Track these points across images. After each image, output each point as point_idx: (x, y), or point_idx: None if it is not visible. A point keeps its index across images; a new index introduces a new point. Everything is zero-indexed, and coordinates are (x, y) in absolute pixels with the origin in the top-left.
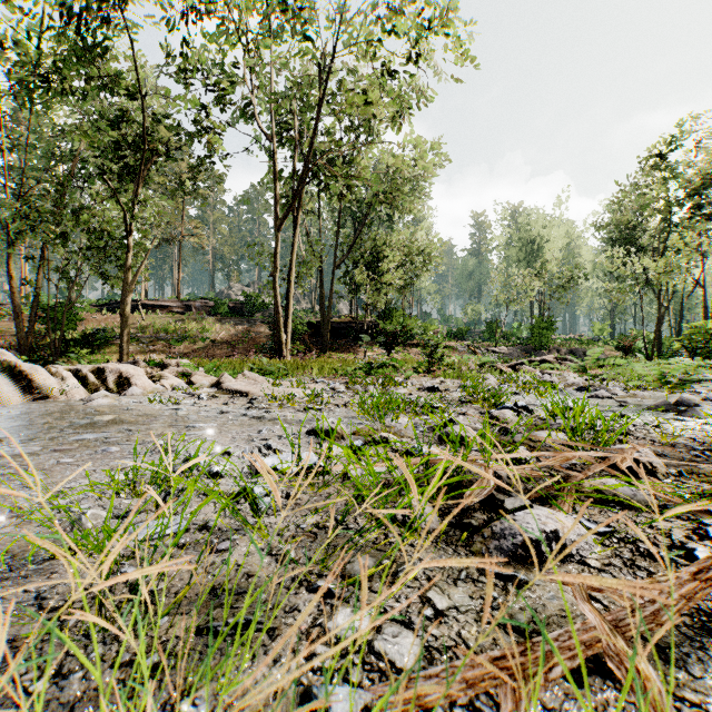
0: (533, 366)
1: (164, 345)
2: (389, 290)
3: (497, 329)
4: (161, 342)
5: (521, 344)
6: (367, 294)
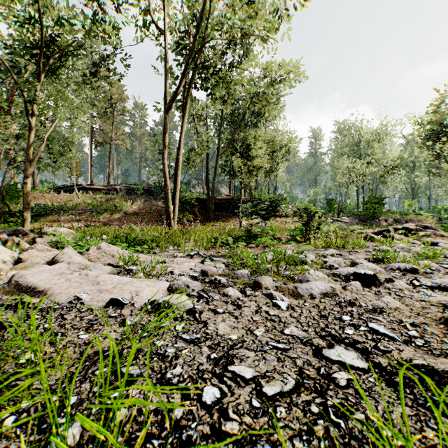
0: (399, 233)
1: (88, 216)
2: (260, 173)
3: (335, 205)
4: (87, 213)
5: (355, 215)
6: (243, 175)
